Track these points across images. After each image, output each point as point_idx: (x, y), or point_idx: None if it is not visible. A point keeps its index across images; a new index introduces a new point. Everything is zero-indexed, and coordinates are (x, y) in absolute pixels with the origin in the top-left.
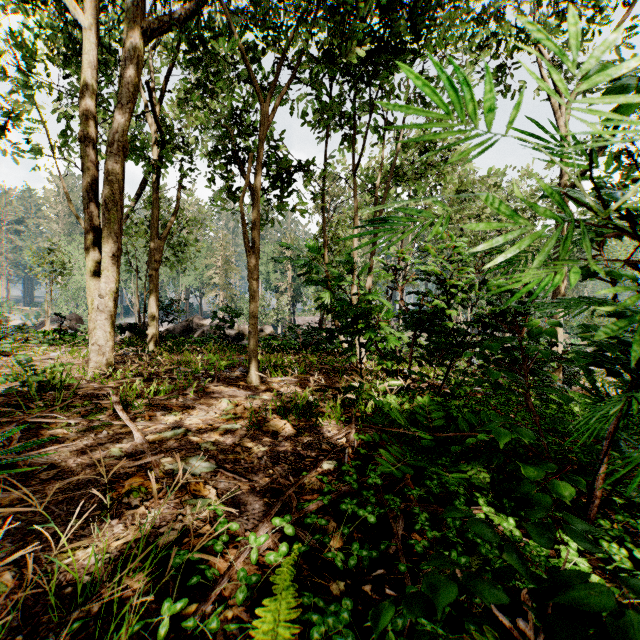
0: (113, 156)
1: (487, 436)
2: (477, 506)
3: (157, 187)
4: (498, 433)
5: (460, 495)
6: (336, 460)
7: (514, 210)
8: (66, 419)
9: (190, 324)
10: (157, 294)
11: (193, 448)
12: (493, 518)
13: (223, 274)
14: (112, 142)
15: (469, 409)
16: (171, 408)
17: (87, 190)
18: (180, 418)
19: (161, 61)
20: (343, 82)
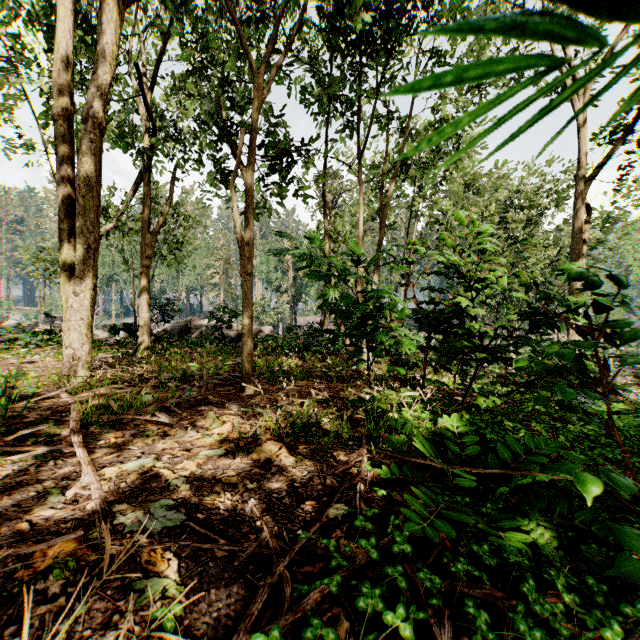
0: (87, 134)
1: (549, 477)
2: (547, 585)
3: (148, 178)
4: (577, 481)
5: (525, 571)
6: (345, 503)
7: (521, 207)
8: (3, 446)
9: (188, 324)
10: (148, 293)
11: (159, 487)
12: (582, 615)
13: (223, 274)
14: (86, 118)
15: (500, 427)
16: (145, 426)
17: (61, 175)
18: (152, 440)
19: (156, 50)
20: (348, 54)
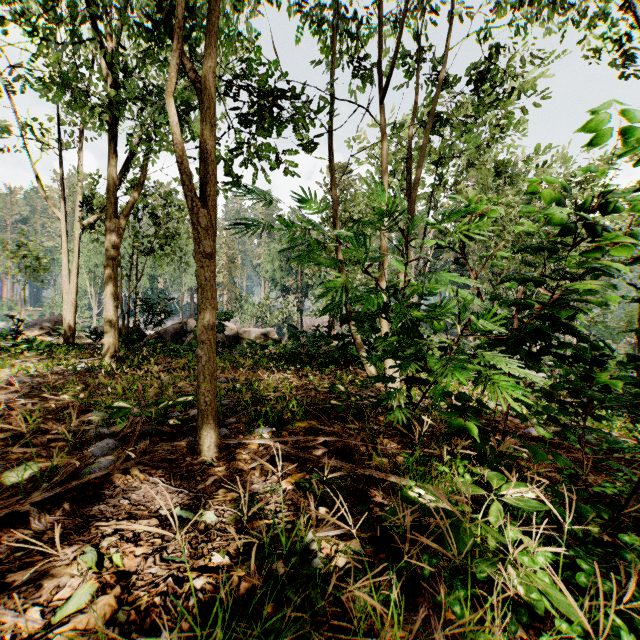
0: None
1: None
2: None
3: (114, 149)
4: None
5: None
6: None
7: None
8: None
9: (184, 326)
10: (115, 291)
11: None
12: None
13: (227, 273)
14: None
15: None
16: None
17: None
18: None
19: (141, 16)
20: None
